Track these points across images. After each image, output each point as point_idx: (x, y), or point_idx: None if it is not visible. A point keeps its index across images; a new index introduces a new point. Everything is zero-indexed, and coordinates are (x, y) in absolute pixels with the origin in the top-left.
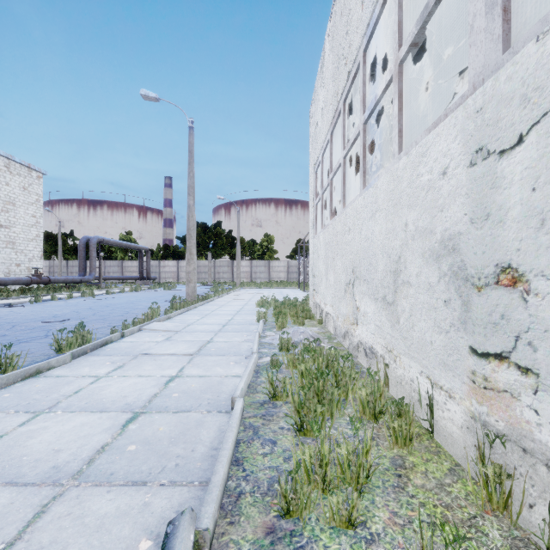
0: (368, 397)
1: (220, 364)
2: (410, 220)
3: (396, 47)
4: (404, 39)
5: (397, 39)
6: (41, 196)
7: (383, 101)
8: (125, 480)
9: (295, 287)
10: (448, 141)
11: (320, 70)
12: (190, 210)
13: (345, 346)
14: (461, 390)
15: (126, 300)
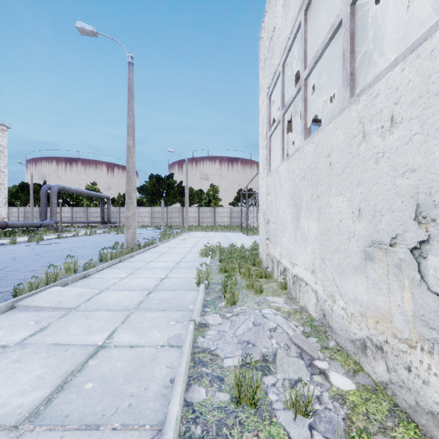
0: None
1: None
2: None
3: None
4: None
5: None
6: (5, 147)
7: None
8: None
9: (237, 231)
10: None
11: None
12: (129, 151)
13: (365, 370)
14: None
15: (69, 245)
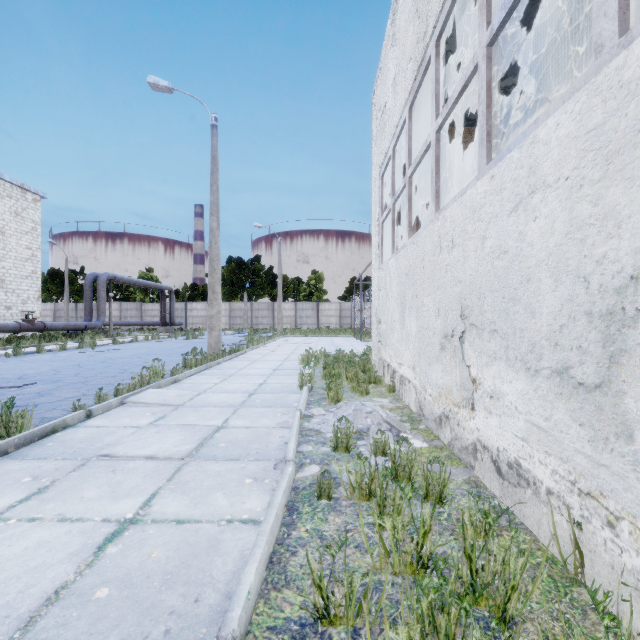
0: None
1: (225, 485)
2: None
3: None
4: None
5: None
6: (38, 223)
7: None
8: None
9: (349, 335)
10: None
11: (390, 25)
12: (213, 235)
13: (441, 439)
14: None
15: (133, 352)
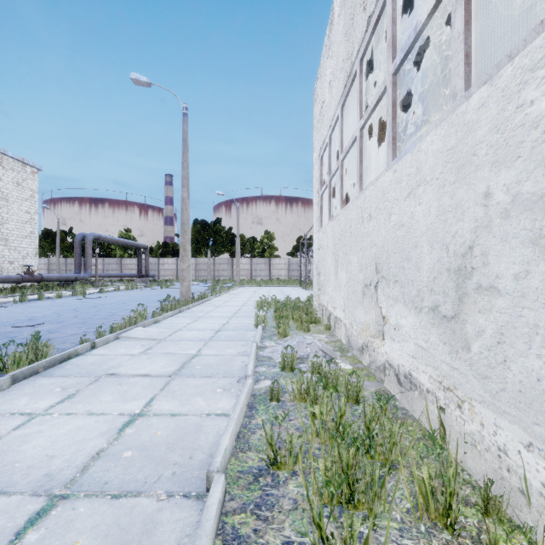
0: (432, 481)
1: (203, 393)
2: (497, 186)
3: None
4: None
5: None
6: (36, 192)
7: (427, 33)
8: None
9: (296, 285)
10: None
11: (327, 38)
12: (184, 203)
13: (363, 363)
14: None
15: (118, 299)
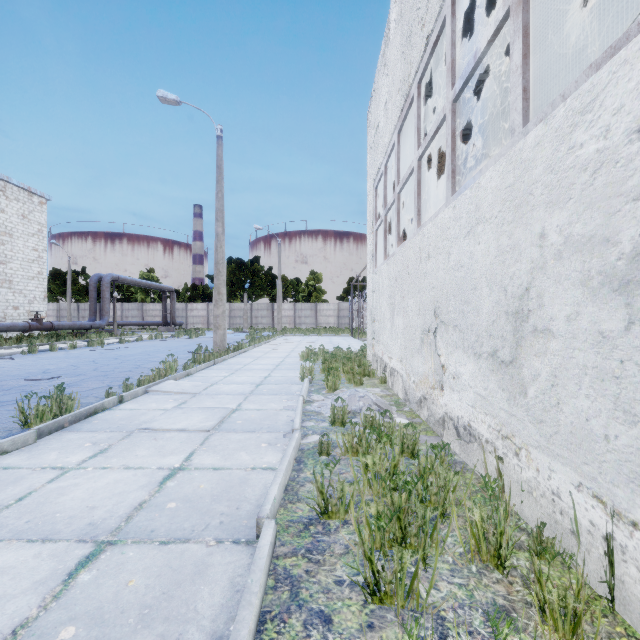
0: (484, 523)
1: (246, 447)
2: (551, 227)
3: None
4: None
5: None
6: (44, 226)
7: (487, 60)
8: None
9: (347, 334)
10: None
11: (382, 54)
12: (218, 240)
13: (421, 417)
14: None
15: (141, 350)
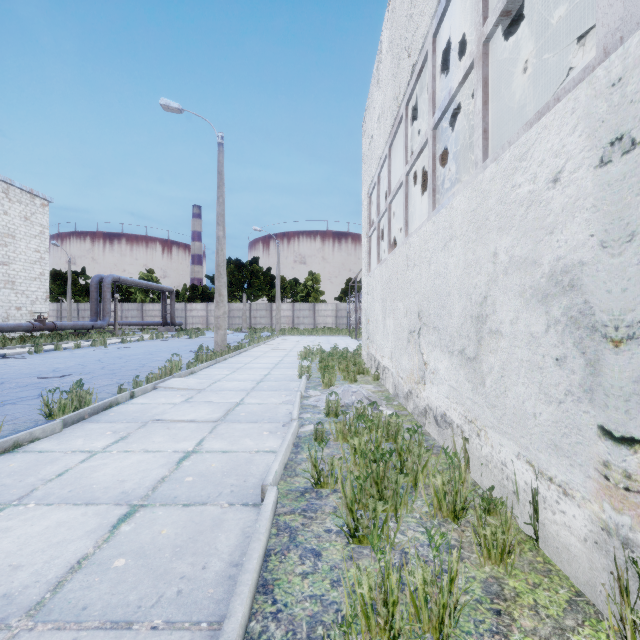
0: (445, 487)
1: (250, 435)
2: (501, 248)
3: (480, 21)
4: (490, 10)
5: (481, 9)
6: (46, 227)
7: (460, 97)
8: (101, 620)
9: (344, 334)
10: (562, 134)
11: (375, 70)
12: (219, 243)
13: (407, 410)
14: (585, 487)
15: (144, 350)
